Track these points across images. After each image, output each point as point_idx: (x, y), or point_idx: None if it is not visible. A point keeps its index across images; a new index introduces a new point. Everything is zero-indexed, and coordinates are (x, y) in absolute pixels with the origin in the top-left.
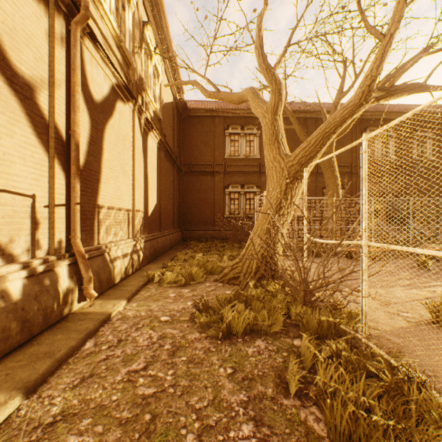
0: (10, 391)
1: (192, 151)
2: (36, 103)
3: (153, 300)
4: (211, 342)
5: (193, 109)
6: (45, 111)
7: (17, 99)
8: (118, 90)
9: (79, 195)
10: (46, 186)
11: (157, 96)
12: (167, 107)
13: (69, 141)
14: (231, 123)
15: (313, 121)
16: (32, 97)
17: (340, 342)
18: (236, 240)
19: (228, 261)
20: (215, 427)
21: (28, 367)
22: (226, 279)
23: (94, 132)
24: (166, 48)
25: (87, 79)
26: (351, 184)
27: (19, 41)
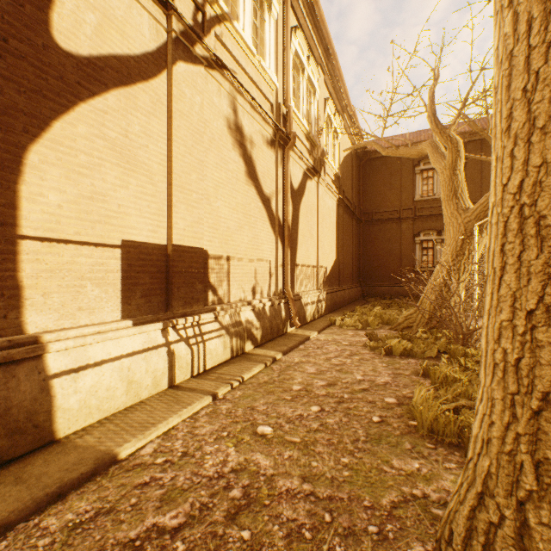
0: (276, 351)
1: (373, 197)
2: (271, 208)
3: (336, 334)
4: (376, 355)
5: (374, 151)
6: (274, 210)
7: (265, 209)
8: (307, 173)
9: (289, 259)
10: (274, 254)
11: (336, 156)
12: (345, 160)
13: (283, 224)
14: (422, 158)
15: None
16: (269, 205)
17: (470, 361)
18: None
19: None
20: (370, 375)
21: (278, 347)
22: (399, 328)
23: (294, 212)
24: (345, 106)
25: (290, 177)
26: None
27: (265, 177)
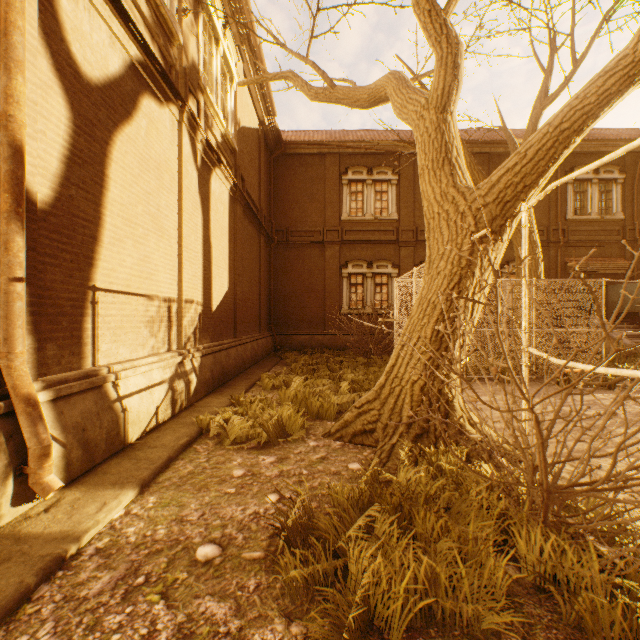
0: None
1: (289, 210)
2: None
3: (195, 488)
4: None
5: (291, 142)
6: None
7: None
8: (144, 75)
9: (21, 261)
10: None
11: (229, 111)
12: (248, 135)
13: None
14: (351, 165)
15: (484, 159)
16: None
17: None
18: (360, 351)
19: (350, 392)
20: None
21: None
22: (347, 433)
23: (82, 139)
24: (245, 32)
25: (62, 27)
26: (548, 259)
27: None
